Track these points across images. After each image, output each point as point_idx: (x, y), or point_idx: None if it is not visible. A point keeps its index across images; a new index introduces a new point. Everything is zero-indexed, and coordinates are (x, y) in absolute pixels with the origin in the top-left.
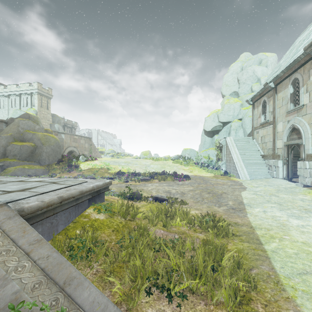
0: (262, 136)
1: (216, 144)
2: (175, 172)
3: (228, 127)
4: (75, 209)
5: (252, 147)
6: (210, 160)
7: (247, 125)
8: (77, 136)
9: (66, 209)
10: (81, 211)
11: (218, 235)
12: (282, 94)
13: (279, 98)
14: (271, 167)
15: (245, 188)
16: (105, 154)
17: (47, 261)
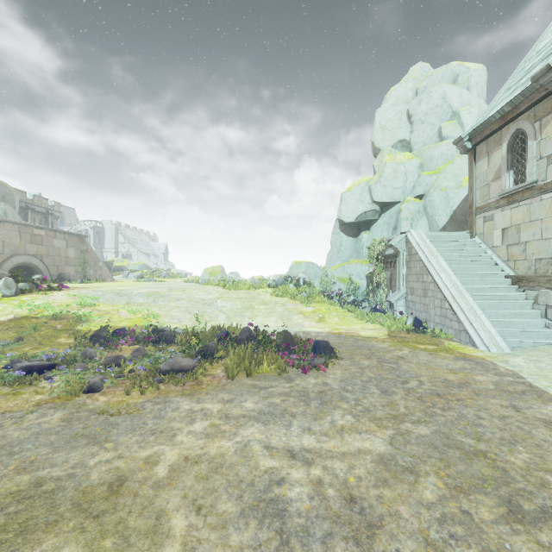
0: (506, 228)
1: (374, 249)
2: (285, 333)
3: (392, 214)
4: None
5: (478, 257)
6: (355, 286)
7: (439, 207)
8: (44, 230)
9: None
10: None
11: None
12: None
13: None
14: None
15: None
16: (124, 273)
17: None
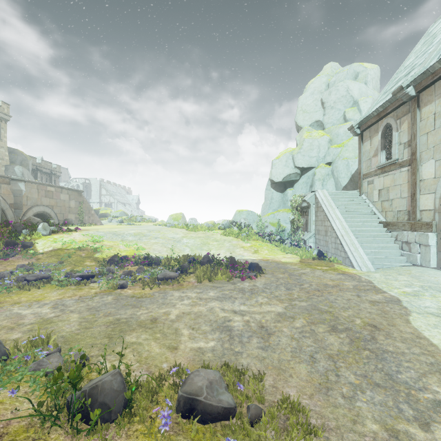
0: (381, 189)
1: (294, 202)
2: (231, 258)
3: (309, 176)
4: None
5: (363, 209)
6: (282, 228)
7: (342, 172)
8: (54, 188)
9: None
10: None
11: None
12: (434, 108)
13: (425, 115)
14: (409, 246)
15: (398, 301)
16: (109, 219)
17: None
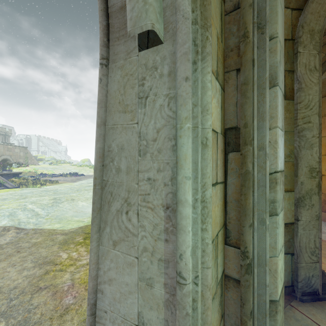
0: None
1: None
2: (76, 172)
3: None
4: (8, 177)
5: None
6: None
7: None
8: (12, 146)
9: (6, 176)
10: (10, 178)
11: (50, 183)
12: None
13: None
14: None
15: None
16: (43, 162)
17: (3, 179)
